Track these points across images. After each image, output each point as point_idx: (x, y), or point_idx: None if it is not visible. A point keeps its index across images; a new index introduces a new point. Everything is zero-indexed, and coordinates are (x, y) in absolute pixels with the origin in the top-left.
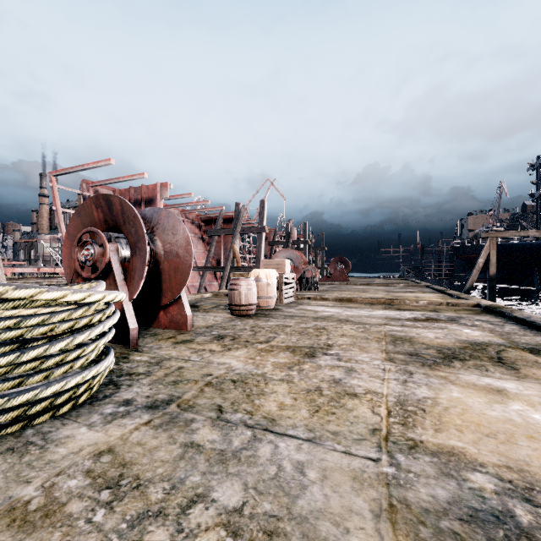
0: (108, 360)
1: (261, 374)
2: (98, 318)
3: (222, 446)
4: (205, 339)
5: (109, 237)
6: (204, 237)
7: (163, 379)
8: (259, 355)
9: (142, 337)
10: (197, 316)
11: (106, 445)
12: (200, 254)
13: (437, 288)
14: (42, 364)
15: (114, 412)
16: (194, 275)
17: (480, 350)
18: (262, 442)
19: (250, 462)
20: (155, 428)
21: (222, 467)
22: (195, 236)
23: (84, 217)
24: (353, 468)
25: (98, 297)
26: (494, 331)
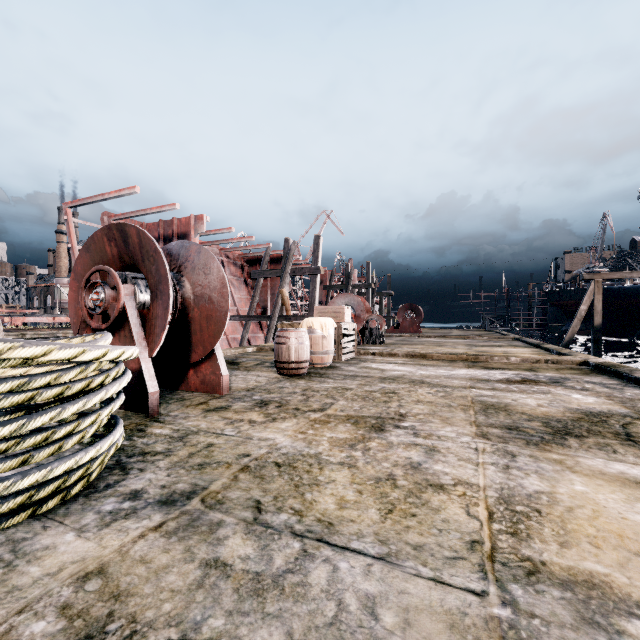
0: (113, 436)
1: (314, 455)
2: (99, 381)
3: (259, 567)
4: (245, 406)
5: (124, 278)
6: (247, 280)
7: (186, 462)
8: (312, 428)
9: (166, 403)
10: (236, 376)
11: (97, 561)
12: (243, 301)
13: (530, 341)
14: (17, 445)
15: (115, 510)
16: (236, 326)
17: (600, 423)
18: (315, 561)
19: (298, 595)
20: (168, 535)
21: (257, 602)
22: (237, 279)
23: (95, 253)
24: (449, 608)
25: (96, 355)
26: (613, 397)
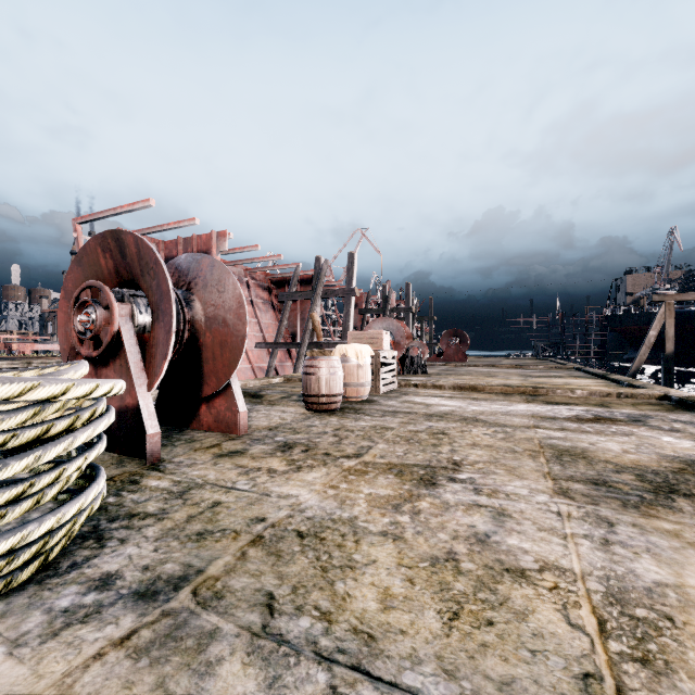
0: (85, 497)
1: (348, 521)
2: (63, 426)
3: None
4: (264, 449)
5: (121, 296)
6: (274, 303)
7: (182, 529)
8: (346, 480)
9: (171, 445)
10: (258, 411)
11: None
12: (270, 326)
13: (593, 372)
14: None
15: (73, 607)
16: (262, 354)
17: None
18: None
19: None
20: (137, 654)
21: None
22: (263, 302)
23: (88, 267)
24: None
25: (53, 391)
26: None
